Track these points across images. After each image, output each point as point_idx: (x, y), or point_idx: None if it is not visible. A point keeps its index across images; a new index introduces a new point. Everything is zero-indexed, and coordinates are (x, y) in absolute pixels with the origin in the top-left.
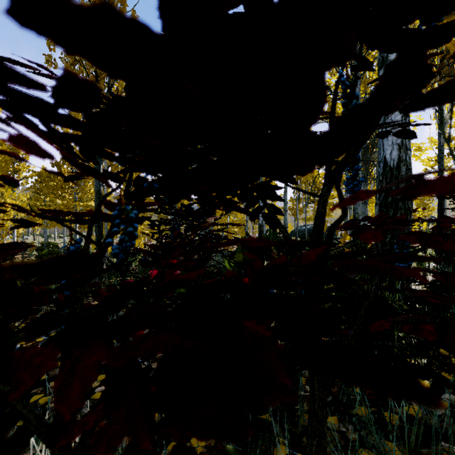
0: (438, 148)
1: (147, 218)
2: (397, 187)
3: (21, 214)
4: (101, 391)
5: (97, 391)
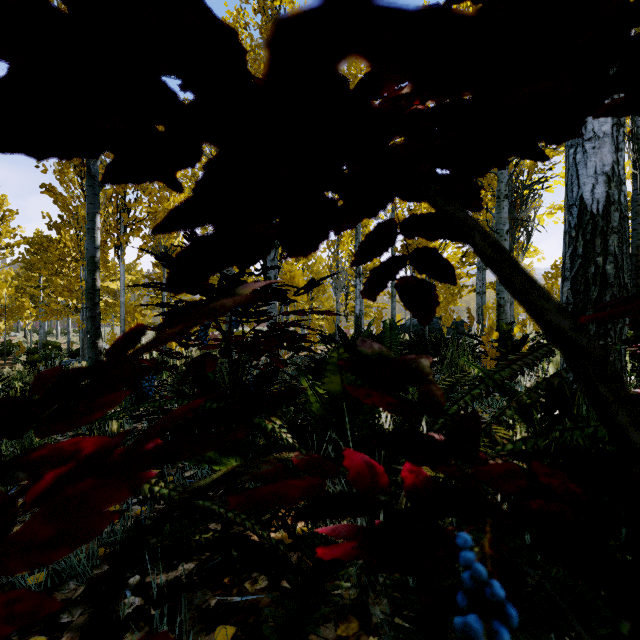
0: (632, 197)
1: None
2: (604, 248)
3: (2, 300)
4: None
5: None
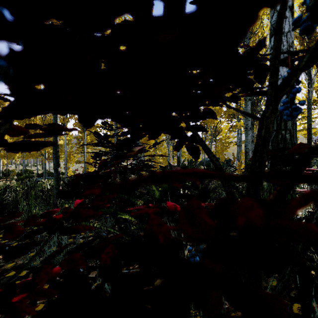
0: (307, 101)
1: (51, 143)
2: (285, 127)
3: None
4: (42, 302)
5: (38, 302)
